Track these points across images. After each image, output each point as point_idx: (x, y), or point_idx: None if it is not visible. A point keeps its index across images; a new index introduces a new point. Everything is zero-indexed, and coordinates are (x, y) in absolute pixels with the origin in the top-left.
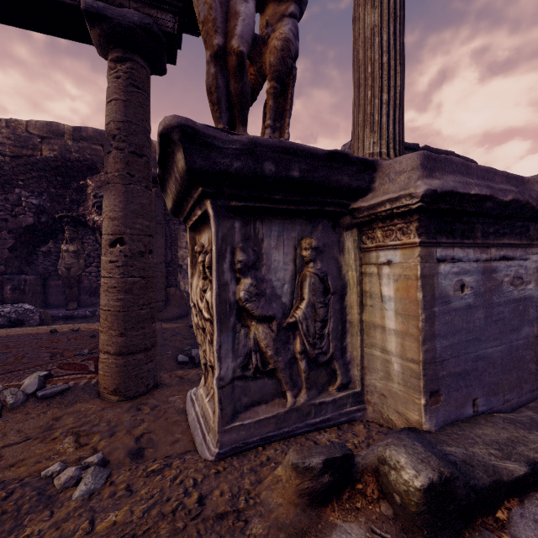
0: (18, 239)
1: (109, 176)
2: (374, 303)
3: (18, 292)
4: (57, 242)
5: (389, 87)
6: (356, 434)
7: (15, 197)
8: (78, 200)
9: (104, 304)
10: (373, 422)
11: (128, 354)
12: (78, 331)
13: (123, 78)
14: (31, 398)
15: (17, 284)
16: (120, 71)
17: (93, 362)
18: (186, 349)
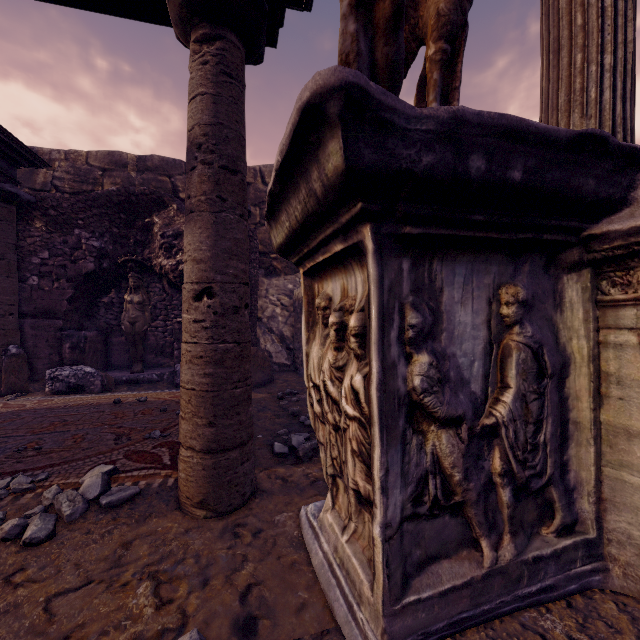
0: (77, 289)
1: (193, 201)
2: (628, 395)
3: (78, 352)
4: (120, 291)
5: (615, 45)
6: (612, 625)
7: (74, 240)
8: (143, 241)
9: (187, 381)
10: (627, 596)
11: (218, 451)
12: (145, 402)
13: (211, 63)
14: (93, 507)
15: (76, 342)
16: (208, 53)
17: (167, 451)
18: (280, 432)
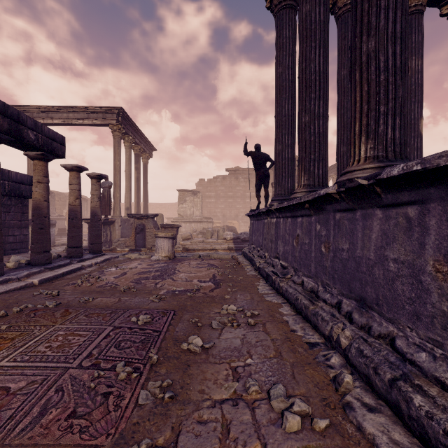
0: None
1: None
2: None
3: None
4: None
5: None
6: None
7: None
8: None
9: None
10: None
11: None
12: None
13: None
14: None
15: None
16: None
17: None
18: None
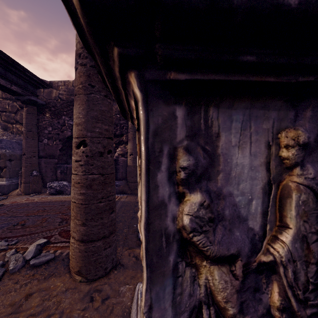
0: (64, 144)
1: (76, 88)
2: None
3: (63, 174)
4: None
5: None
6: None
7: (62, 121)
8: None
9: (72, 197)
10: None
11: (88, 241)
12: None
13: None
14: (27, 264)
15: (63, 169)
16: None
17: None
18: None
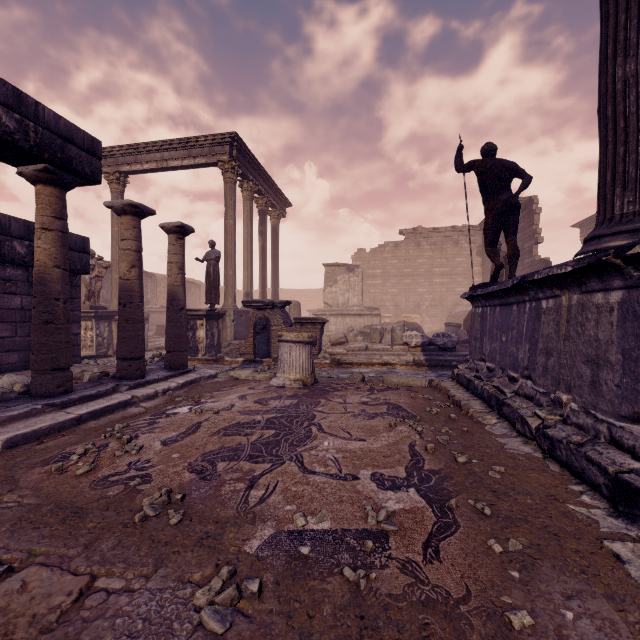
0: None
1: None
2: None
3: None
4: None
5: None
6: None
7: None
8: None
9: None
10: None
11: None
12: None
13: None
14: None
15: None
16: None
17: None
18: None
